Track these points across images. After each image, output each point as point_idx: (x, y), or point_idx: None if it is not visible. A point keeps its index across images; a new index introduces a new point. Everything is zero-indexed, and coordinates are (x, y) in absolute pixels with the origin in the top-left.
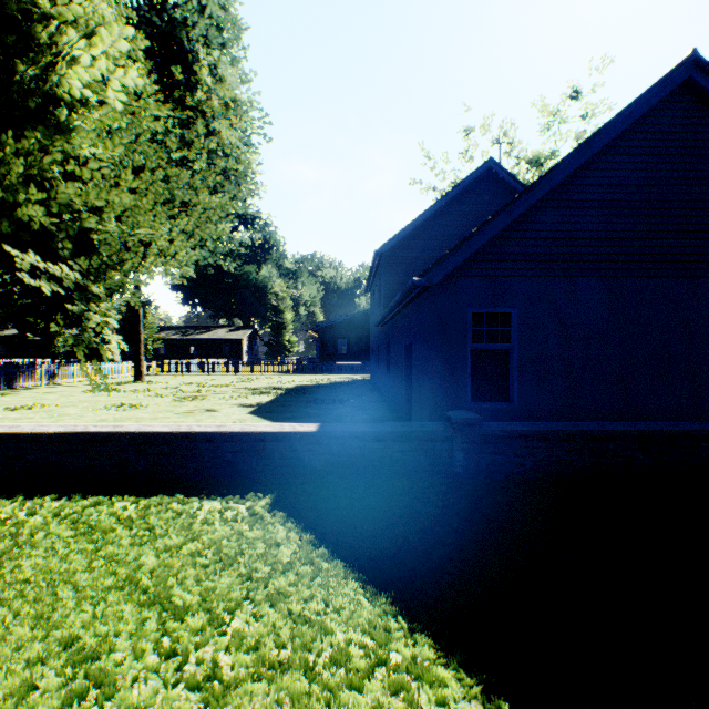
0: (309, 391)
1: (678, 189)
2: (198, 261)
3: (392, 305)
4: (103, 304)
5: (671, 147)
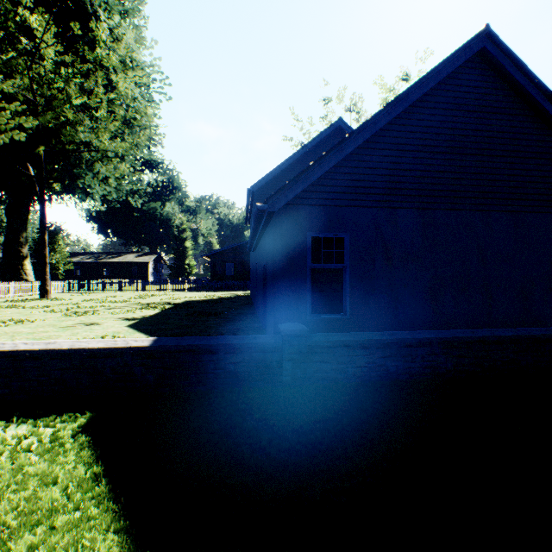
0: (193, 305)
1: (475, 139)
2: (106, 197)
3: (251, 231)
4: None
5: (470, 105)
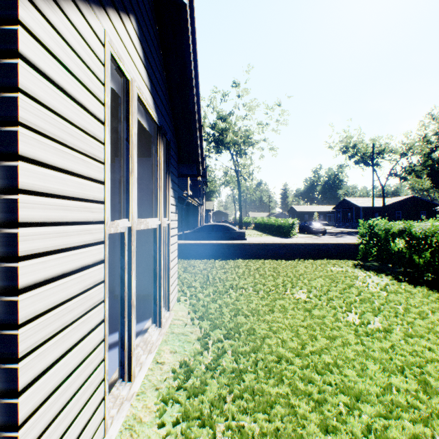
0: None
1: None
2: None
3: None
4: None
5: None
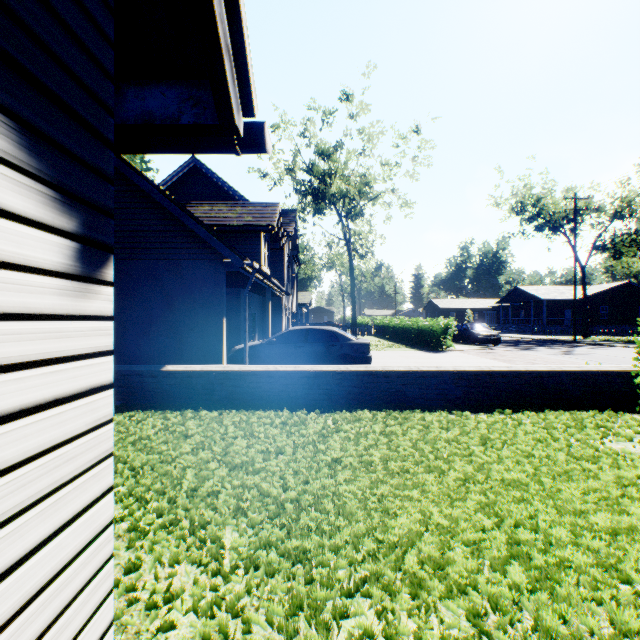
0: None
1: None
2: None
3: None
4: None
5: None
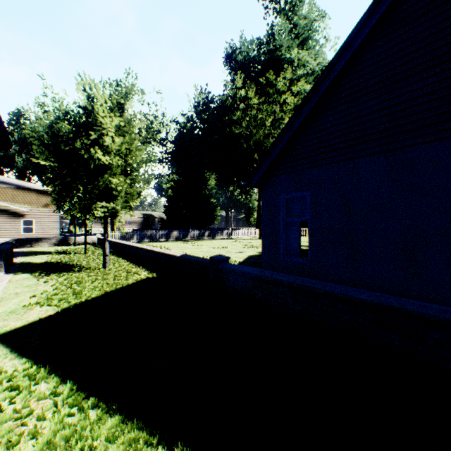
0: None
1: None
2: None
3: None
4: (126, 211)
5: None
